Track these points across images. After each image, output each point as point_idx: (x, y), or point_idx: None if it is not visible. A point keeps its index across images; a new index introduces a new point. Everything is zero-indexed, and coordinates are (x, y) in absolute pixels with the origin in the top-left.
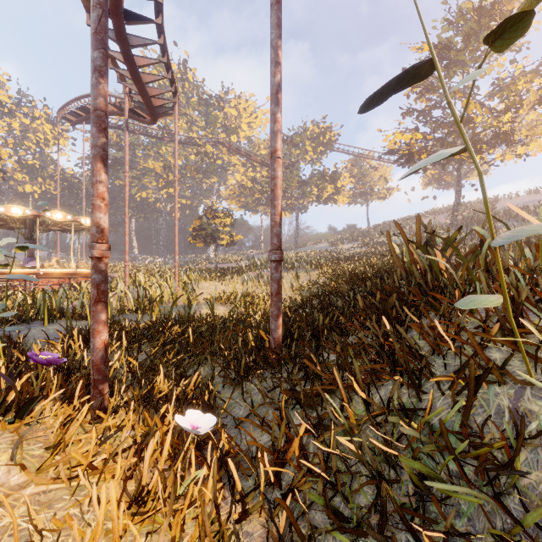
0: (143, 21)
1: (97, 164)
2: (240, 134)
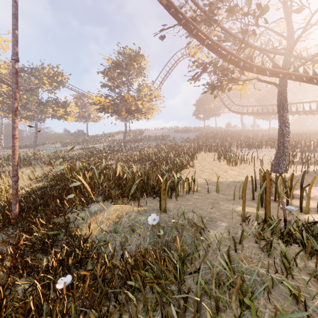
0: None
1: None
2: None
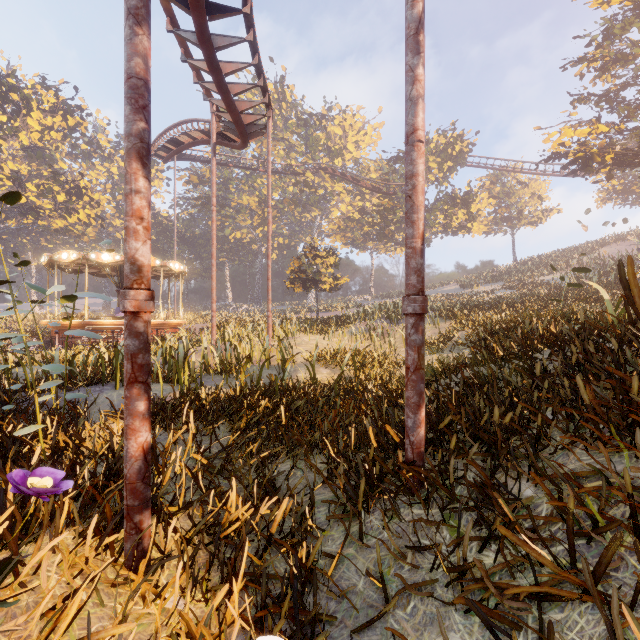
0: (228, 13)
1: (132, 164)
2: (346, 156)
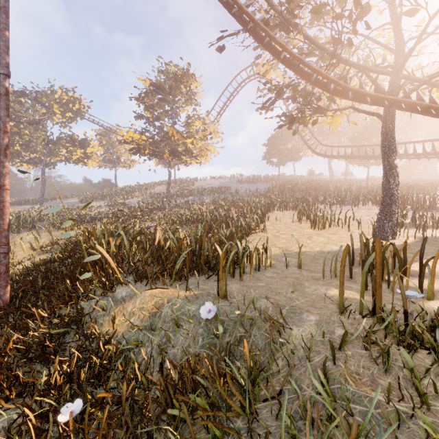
0: None
1: None
2: None
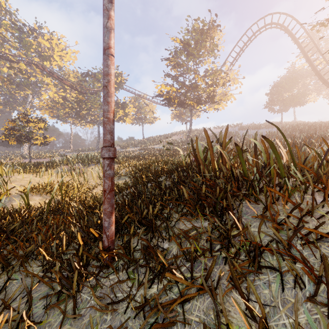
0: None
1: None
2: (53, 62)
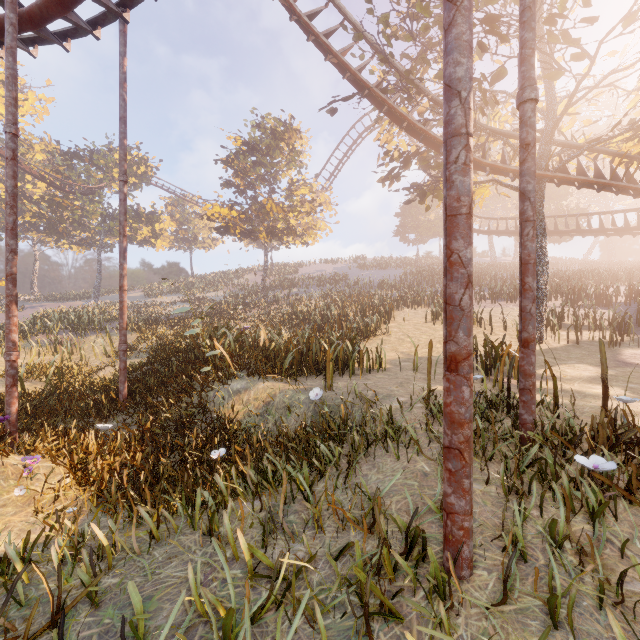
0: None
1: (13, 306)
2: None
